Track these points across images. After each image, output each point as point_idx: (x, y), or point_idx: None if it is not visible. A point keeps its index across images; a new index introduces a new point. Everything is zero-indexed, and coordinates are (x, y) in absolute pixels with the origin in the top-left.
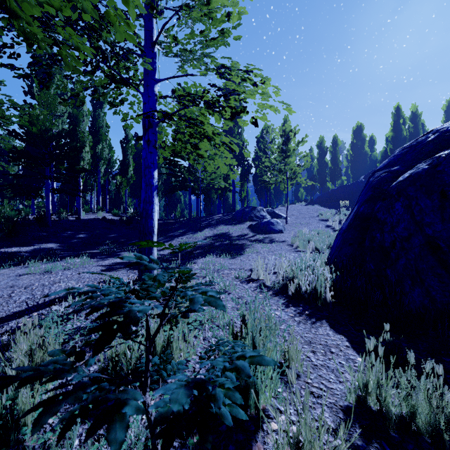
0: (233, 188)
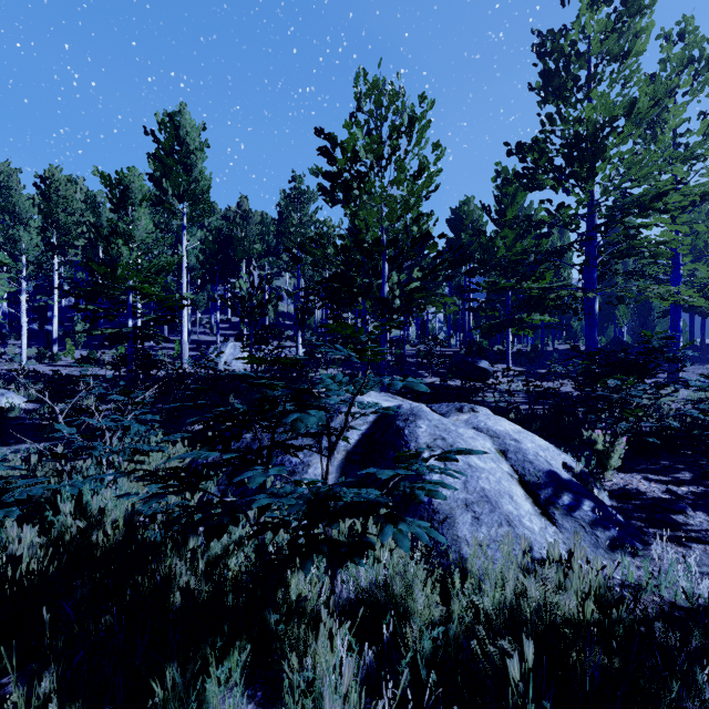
0: None
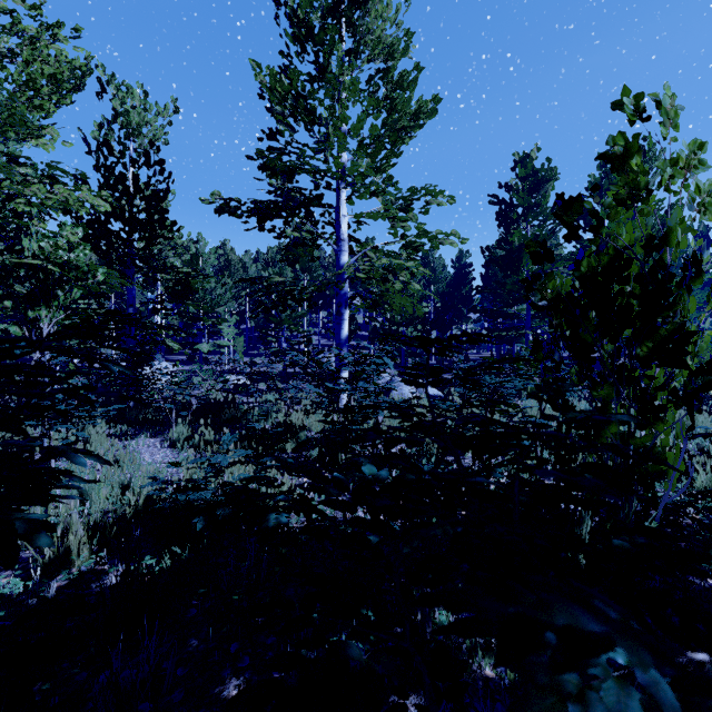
0: None
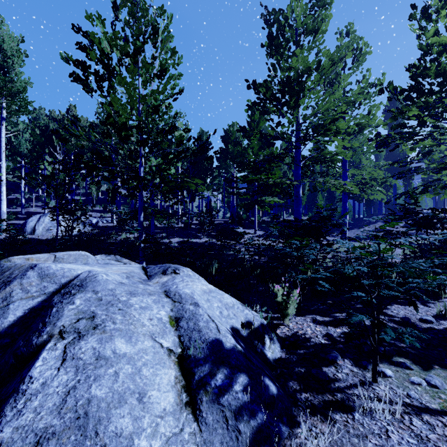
0: (394, 192)
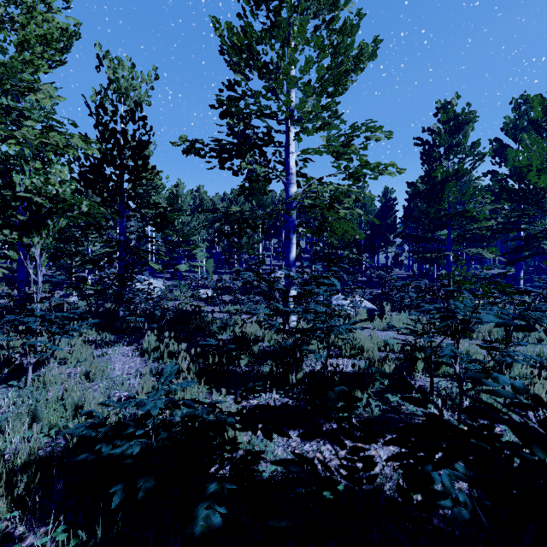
0: None
